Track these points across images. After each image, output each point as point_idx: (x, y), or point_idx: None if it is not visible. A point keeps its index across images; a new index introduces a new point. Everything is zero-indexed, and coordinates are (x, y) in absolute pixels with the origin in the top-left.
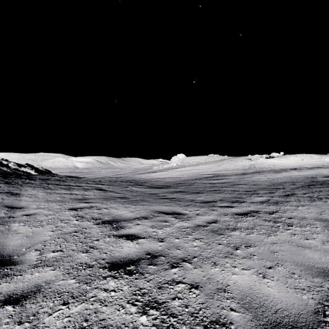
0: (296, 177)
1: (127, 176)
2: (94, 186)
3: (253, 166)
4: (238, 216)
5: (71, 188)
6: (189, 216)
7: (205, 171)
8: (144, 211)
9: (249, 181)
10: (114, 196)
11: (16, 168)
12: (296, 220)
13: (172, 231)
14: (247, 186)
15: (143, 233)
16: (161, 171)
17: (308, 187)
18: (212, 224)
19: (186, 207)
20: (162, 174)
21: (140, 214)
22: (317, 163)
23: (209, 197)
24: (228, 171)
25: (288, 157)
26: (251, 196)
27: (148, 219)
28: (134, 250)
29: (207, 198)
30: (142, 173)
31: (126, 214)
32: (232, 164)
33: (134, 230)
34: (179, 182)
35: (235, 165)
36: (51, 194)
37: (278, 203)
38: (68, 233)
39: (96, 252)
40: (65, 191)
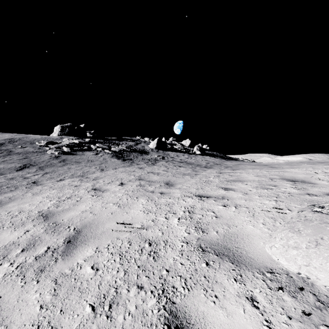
0: None
1: None
2: None
3: None
4: None
5: None
6: None
7: None
8: None
9: None
10: None
11: (242, 160)
12: None
13: None
14: None
15: None
16: None
17: None
18: None
19: None
20: None
21: None
22: None
23: None
24: None
25: None
26: None
27: None
28: None
29: None
30: None
31: None
32: None
33: None
34: None
35: None
36: None
37: None
38: None
39: None
40: None
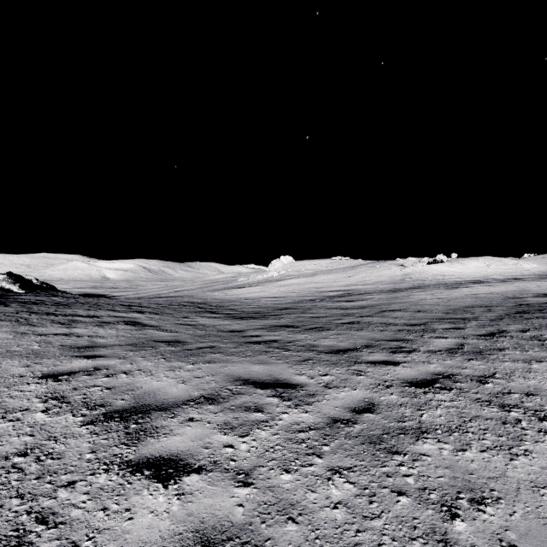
0: (488, 296)
1: (193, 295)
2: (124, 316)
3: (408, 277)
4: (416, 389)
5: (74, 322)
6: (310, 392)
7: (329, 286)
8: (211, 378)
9: (407, 303)
10: (156, 339)
11: None
12: (546, 401)
13: (274, 442)
14: (408, 314)
15: (200, 451)
16: (252, 285)
17: (520, 316)
18: (365, 415)
19: (302, 367)
20: (253, 291)
21: (201, 387)
22: (513, 271)
23: (344, 339)
24: (367, 285)
25: (465, 261)
26: (423, 335)
27: (218, 402)
28: (164, 525)
29: (340, 342)
30: (219, 289)
31: (169, 389)
32: (373, 273)
33: (180, 442)
34: (283, 307)
35: (378, 275)
36: (23, 336)
37: (484, 353)
38: (0, 457)
39: (48, 540)
40: (58, 328)
